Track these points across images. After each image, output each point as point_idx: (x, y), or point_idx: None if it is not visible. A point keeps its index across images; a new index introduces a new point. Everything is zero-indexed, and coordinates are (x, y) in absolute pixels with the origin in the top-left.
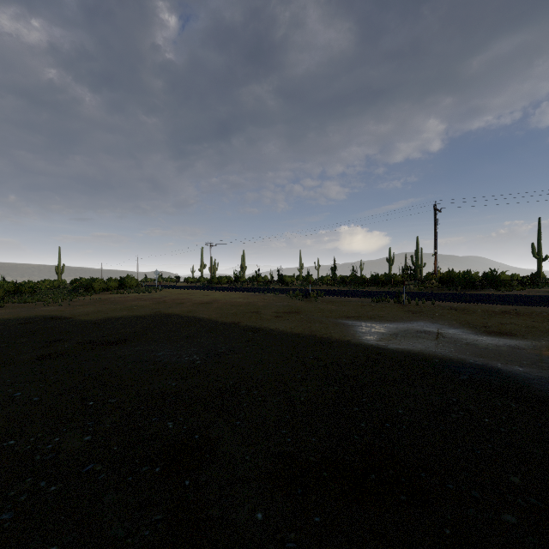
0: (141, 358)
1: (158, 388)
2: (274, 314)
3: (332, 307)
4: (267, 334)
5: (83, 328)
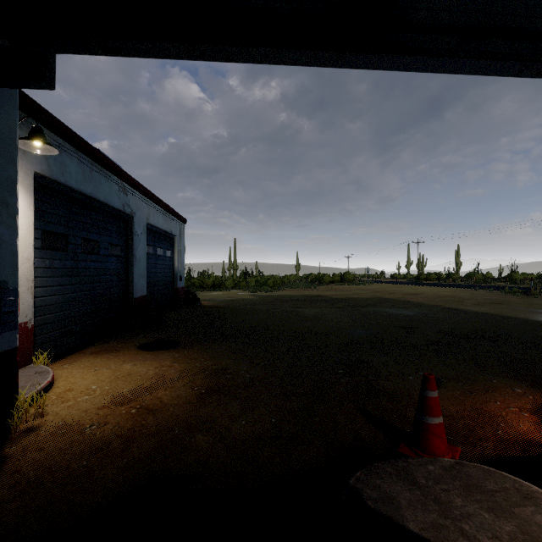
0: (381, 311)
1: (394, 318)
2: (475, 303)
3: None
4: (460, 311)
5: (340, 301)
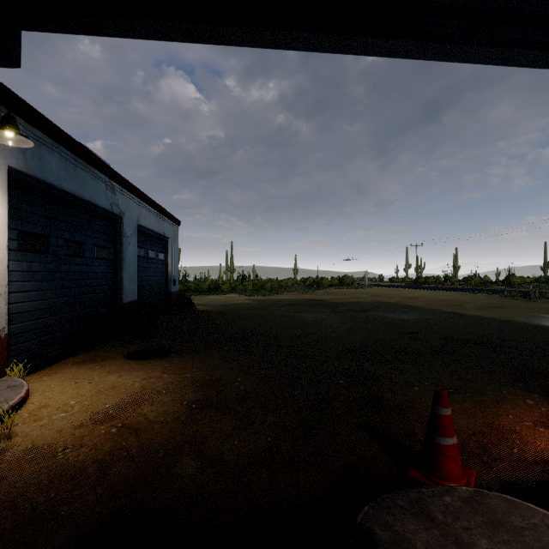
0: (381, 316)
1: (394, 323)
2: (476, 307)
3: (547, 306)
4: (461, 315)
5: (339, 305)
